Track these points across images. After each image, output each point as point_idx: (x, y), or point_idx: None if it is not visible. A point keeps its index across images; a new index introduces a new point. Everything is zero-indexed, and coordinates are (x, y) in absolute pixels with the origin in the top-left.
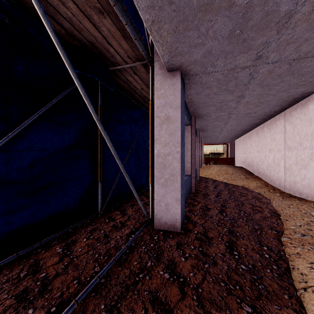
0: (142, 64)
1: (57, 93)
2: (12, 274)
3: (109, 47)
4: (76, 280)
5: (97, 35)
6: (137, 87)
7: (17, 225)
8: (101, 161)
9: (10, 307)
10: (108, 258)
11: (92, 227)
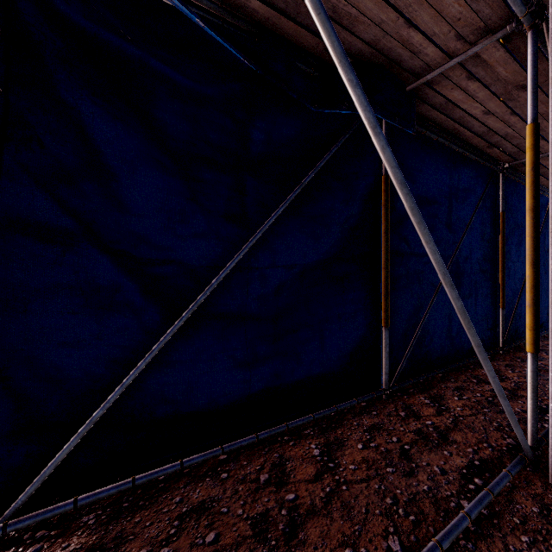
0: (497, 40)
1: (311, 166)
2: (249, 470)
3: (409, 35)
4: (349, 548)
5: (385, 16)
6: (471, 111)
7: (257, 387)
8: (388, 286)
9: (244, 542)
10: (418, 524)
11: (373, 421)
